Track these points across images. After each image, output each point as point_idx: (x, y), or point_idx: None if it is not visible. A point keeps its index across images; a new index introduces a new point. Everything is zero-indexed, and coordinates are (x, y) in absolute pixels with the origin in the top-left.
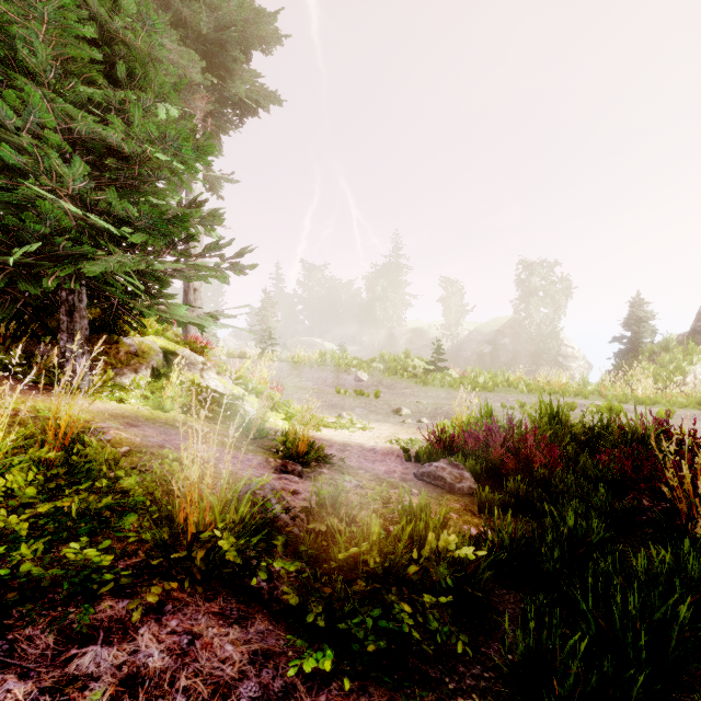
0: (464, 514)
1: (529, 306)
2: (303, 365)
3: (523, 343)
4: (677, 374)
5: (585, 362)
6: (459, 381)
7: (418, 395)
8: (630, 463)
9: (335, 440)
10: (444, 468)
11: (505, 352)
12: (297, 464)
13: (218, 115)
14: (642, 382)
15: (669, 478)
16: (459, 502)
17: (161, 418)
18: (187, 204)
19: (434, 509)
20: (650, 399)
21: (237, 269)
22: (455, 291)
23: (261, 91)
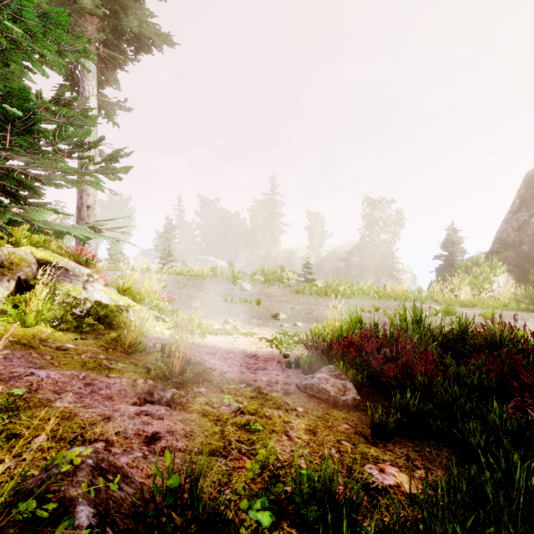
0: (357, 441)
1: (372, 232)
2: (197, 277)
3: (367, 260)
4: (486, 283)
5: (411, 274)
6: (324, 290)
7: (292, 302)
8: (507, 370)
9: (219, 347)
10: (327, 379)
11: (355, 267)
12: (167, 389)
13: (112, 47)
14: (462, 290)
15: (528, 378)
16: (347, 421)
17: (15, 336)
18: (51, 99)
19: (324, 438)
20: (470, 302)
21: (109, 174)
22: (317, 221)
23: (154, 31)
